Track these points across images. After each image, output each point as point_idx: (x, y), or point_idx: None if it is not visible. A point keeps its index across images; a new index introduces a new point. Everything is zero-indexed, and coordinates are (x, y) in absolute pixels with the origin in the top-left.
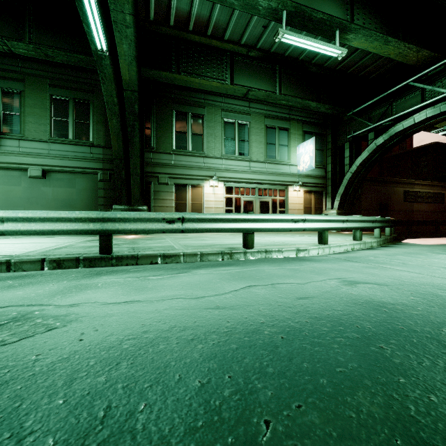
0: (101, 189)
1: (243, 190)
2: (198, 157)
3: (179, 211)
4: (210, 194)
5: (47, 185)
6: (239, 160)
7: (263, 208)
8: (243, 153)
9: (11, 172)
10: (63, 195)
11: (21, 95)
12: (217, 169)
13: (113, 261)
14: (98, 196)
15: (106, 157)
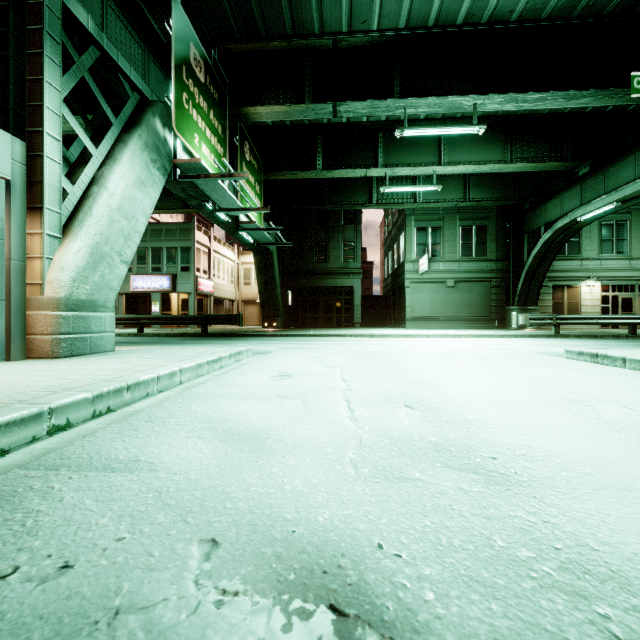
0: (493, 294)
1: (621, 288)
2: (575, 260)
3: (556, 309)
4: (587, 293)
5: (455, 292)
6: (617, 259)
7: None
8: (622, 252)
9: (433, 284)
10: (465, 299)
11: (441, 230)
12: (594, 270)
13: None
14: (491, 299)
15: (498, 268)
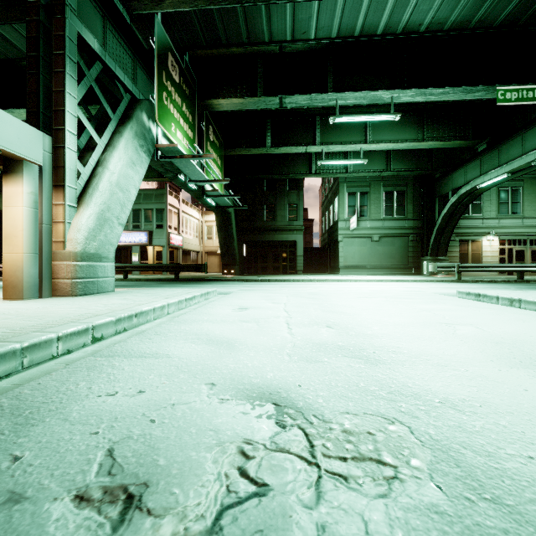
0: (410, 246)
1: (515, 242)
2: (477, 219)
3: (462, 259)
4: (487, 246)
5: (379, 245)
6: (512, 218)
7: (534, 256)
8: (516, 212)
9: (362, 239)
10: (388, 251)
11: (368, 195)
12: (493, 227)
13: (526, 282)
14: (409, 251)
15: (414, 226)
